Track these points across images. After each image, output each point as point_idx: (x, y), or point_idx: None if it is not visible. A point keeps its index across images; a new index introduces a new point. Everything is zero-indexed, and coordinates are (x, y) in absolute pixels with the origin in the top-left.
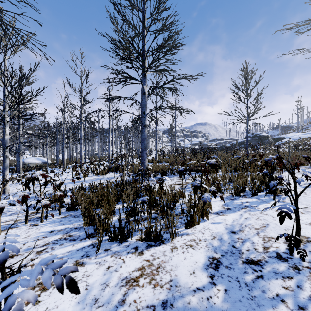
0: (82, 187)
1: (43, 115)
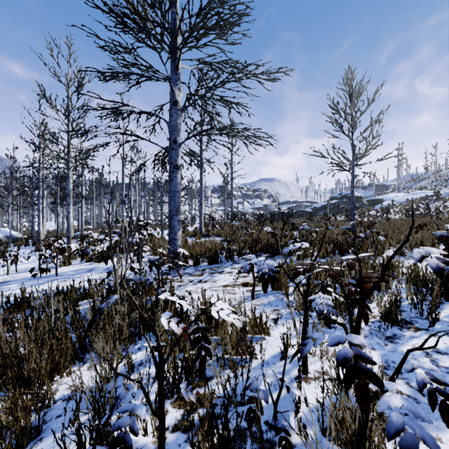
0: (7, 306)
1: (11, 157)
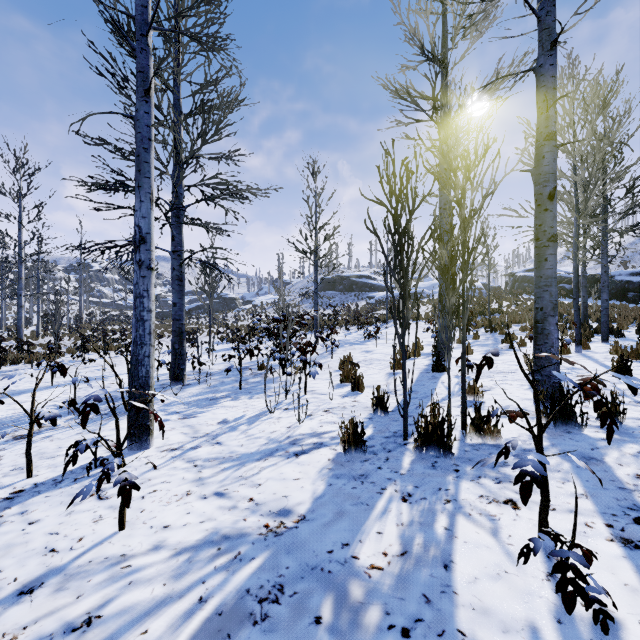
0: None
1: None
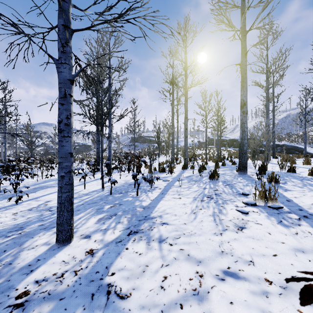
0: None
1: None
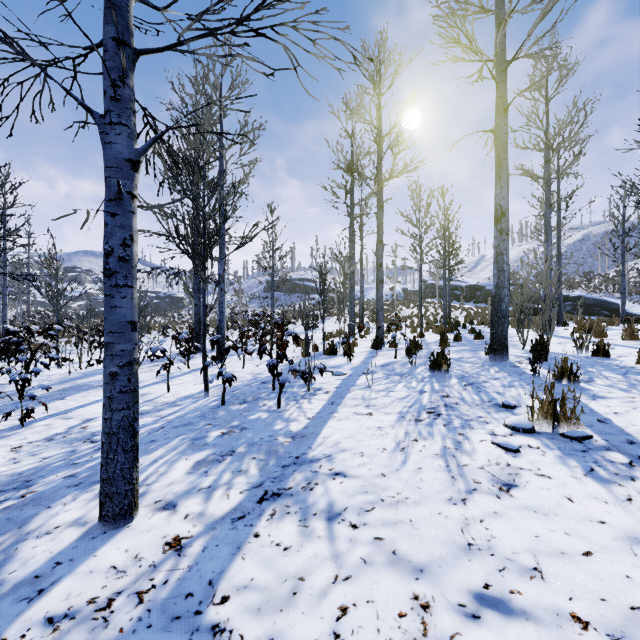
0: None
1: None
